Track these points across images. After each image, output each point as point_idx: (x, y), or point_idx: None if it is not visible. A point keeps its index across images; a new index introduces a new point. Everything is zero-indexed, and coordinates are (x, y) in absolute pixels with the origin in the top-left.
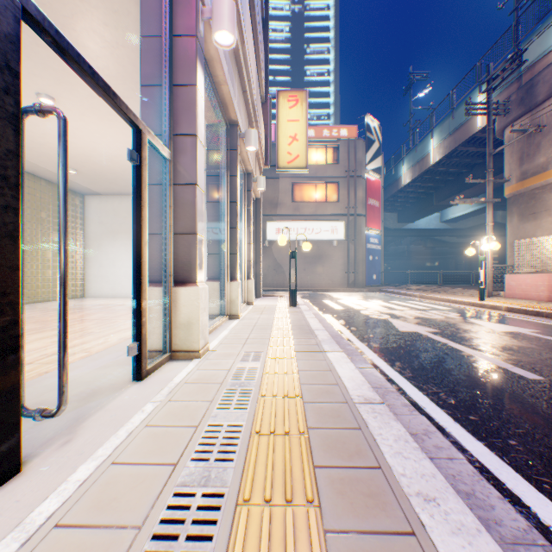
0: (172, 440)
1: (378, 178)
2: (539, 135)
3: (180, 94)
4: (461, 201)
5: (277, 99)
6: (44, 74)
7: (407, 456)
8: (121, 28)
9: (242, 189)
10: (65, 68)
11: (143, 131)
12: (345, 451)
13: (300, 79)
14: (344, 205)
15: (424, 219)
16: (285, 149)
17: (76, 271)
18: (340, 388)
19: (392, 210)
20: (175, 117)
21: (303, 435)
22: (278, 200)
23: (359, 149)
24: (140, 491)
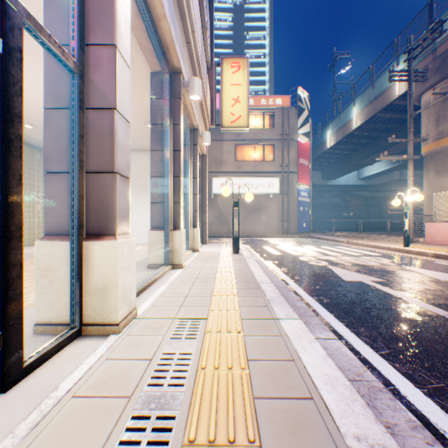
0: None
1: (307, 141)
2: None
3: None
4: (386, 157)
5: (221, 65)
6: None
7: None
8: None
9: (189, 143)
10: None
11: (11, 5)
12: None
13: None
14: (279, 164)
15: (344, 177)
16: (228, 110)
17: (37, 220)
18: (319, 412)
19: (317, 169)
20: (88, 22)
21: None
22: (222, 159)
23: (291, 116)
24: None
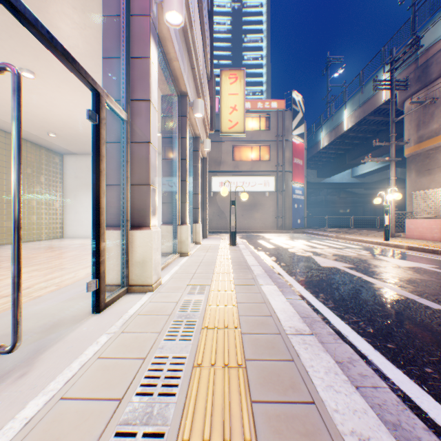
0: (121, 373)
1: (301, 142)
2: (433, 106)
3: (136, 65)
4: (370, 160)
5: (220, 77)
6: (24, 52)
7: (338, 390)
8: (87, 11)
9: (192, 149)
10: (42, 46)
11: (101, 94)
12: (280, 384)
13: (239, 63)
14: (274, 163)
15: (339, 175)
16: (226, 117)
17: (56, 216)
18: (273, 320)
19: (312, 168)
20: (132, 85)
21: (241, 367)
22: (221, 159)
23: (286, 118)
24: (83, 430)
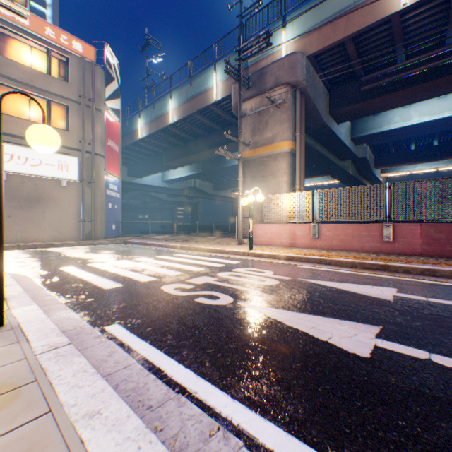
0: None
1: (118, 122)
2: (268, 115)
3: None
4: (226, 152)
5: None
6: None
7: None
8: None
9: None
10: None
11: None
12: None
13: None
14: (79, 138)
15: (151, 177)
16: None
17: None
18: None
19: (123, 163)
20: None
21: None
22: None
23: (98, 77)
24: None
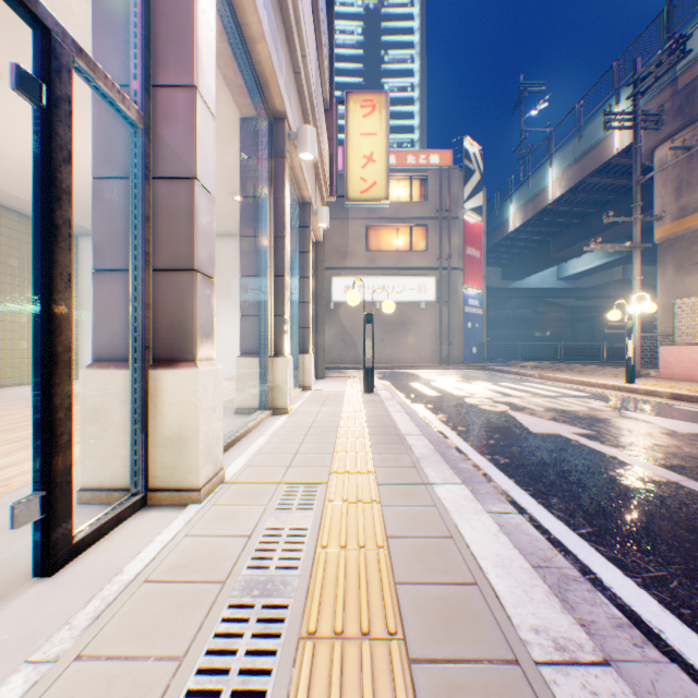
0: None
1: (479, 221)
2: None
3: (165, 10)
4: (599, 246)
5: (346, 104)
6: None
7: None
8: None
9: (296, 224)
10: None
11: (58, 38)
12: None
13: None
14: (435, 256)
15: (537, 275)
16: (356, 174)
17: None
18: (485, 599)
19: (494, 264)
20: (156, 53)
21: None
22: (347, 248)
23: (454, 182)
24: None
